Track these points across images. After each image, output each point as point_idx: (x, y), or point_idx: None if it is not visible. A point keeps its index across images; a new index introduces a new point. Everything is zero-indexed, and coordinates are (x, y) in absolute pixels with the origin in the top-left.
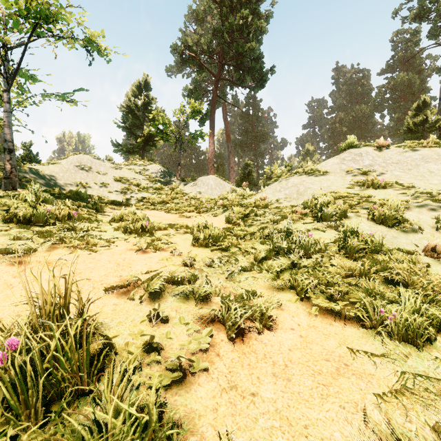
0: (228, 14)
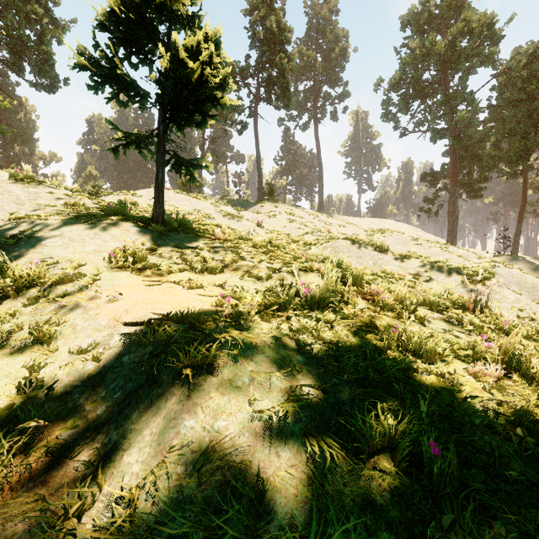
0: None
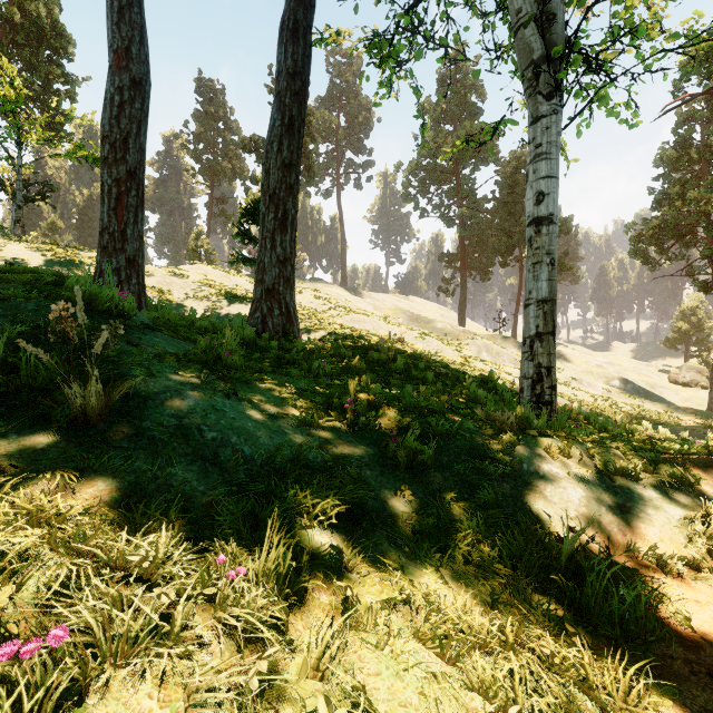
0: (23, 45)
